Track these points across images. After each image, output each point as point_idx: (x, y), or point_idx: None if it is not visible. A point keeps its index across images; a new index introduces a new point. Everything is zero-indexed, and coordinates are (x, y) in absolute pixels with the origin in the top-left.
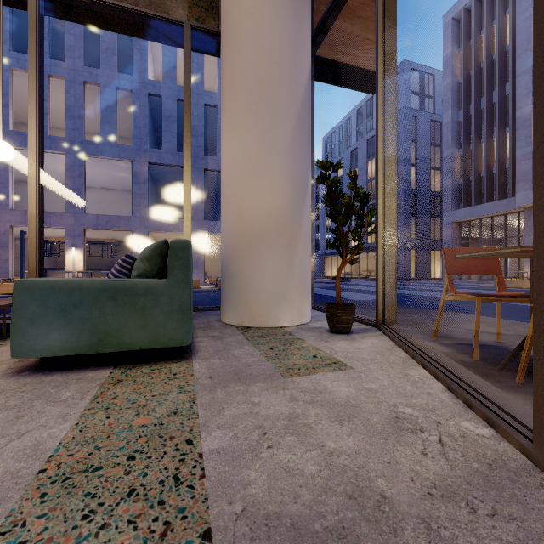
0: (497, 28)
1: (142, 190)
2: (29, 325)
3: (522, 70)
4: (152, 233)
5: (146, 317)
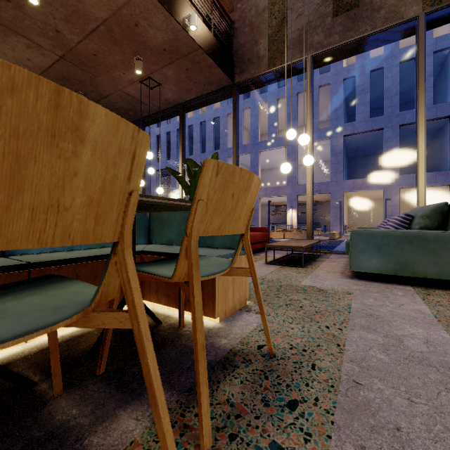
0: None
1: (338, 159)
2: (359, 254)
3: None
4: (346, 193)
5: (435, 256)
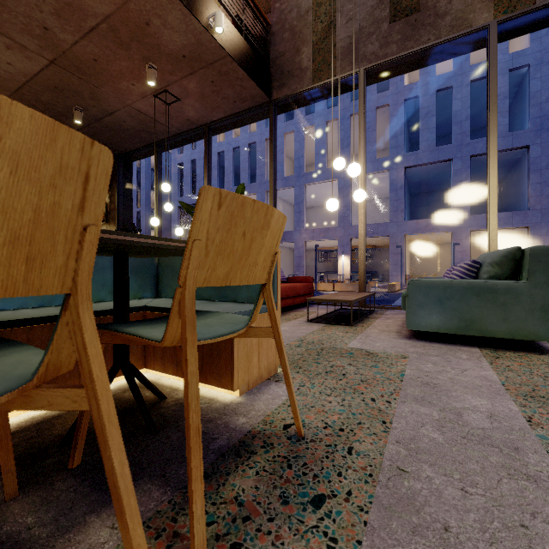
0: None
1: (398, 196)
2: (417, 309)
3: None
4: (408, 236)
5: (506, 312)
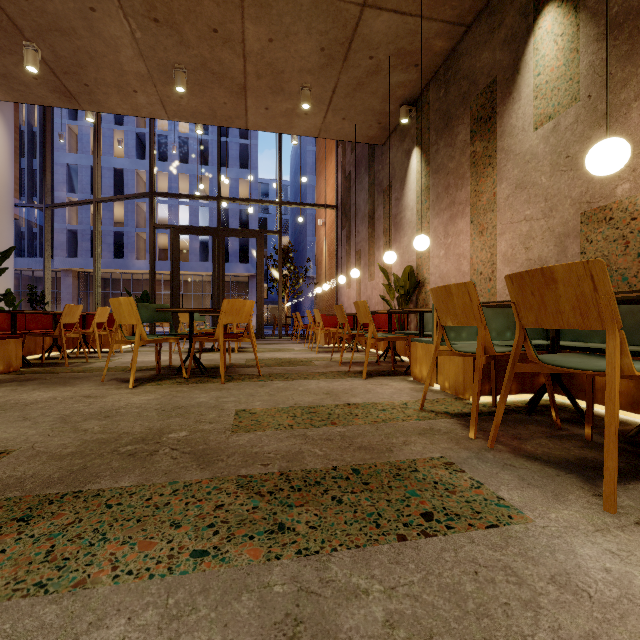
0: (39, 108)
1: None
2: None
3: (60, 161)
4: None
5: None
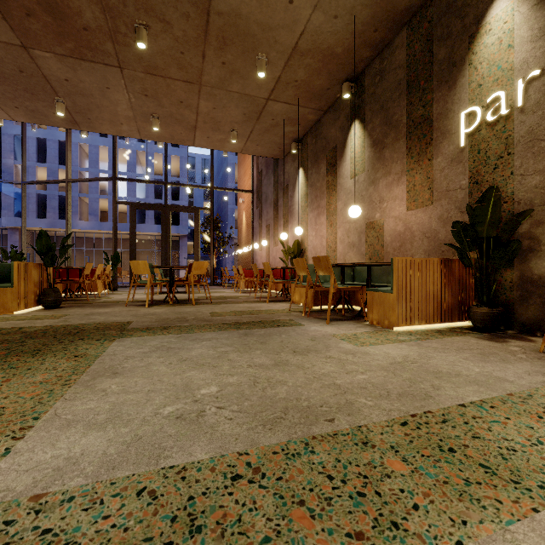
0: None
1: None
2: None
3: (7, 132)
4: None
5: None
